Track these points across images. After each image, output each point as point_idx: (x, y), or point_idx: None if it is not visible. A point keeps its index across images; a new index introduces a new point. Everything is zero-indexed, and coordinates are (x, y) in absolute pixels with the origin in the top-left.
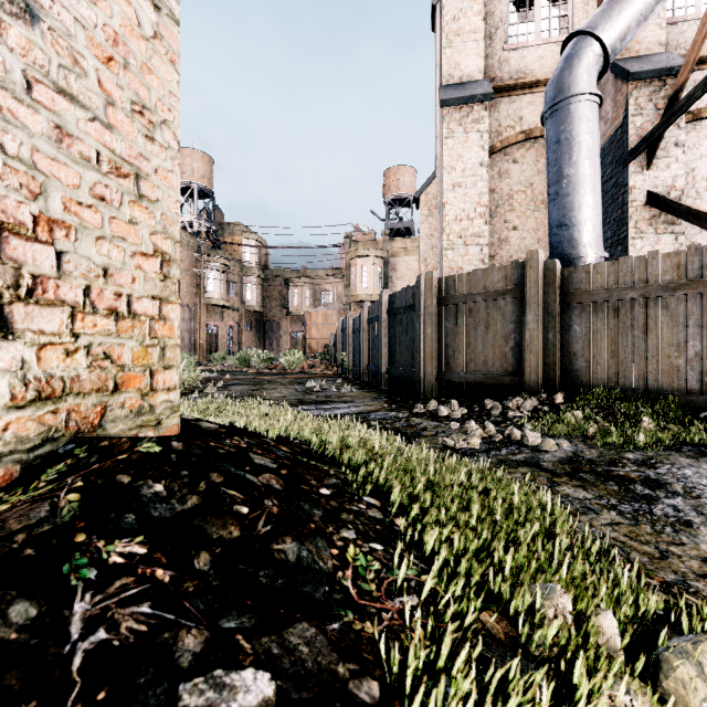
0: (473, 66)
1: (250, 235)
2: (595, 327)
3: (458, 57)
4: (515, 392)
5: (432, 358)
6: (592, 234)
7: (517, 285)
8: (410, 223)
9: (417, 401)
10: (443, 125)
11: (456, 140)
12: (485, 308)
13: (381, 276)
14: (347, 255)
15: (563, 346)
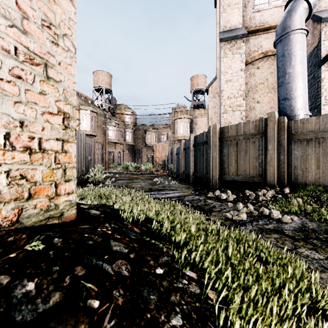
0: (236, 21)
1: (128, 110)
2: (307, 152)
3: (229, 17)
4: (261, 186)
5: (216, 168)
6: (302, 103)
7: (262, 130)
8: (203, 102)
9: (208, 190)
10: (221, 51)
11: (228, 58)
12: (245, 142)
13: (189, 127)
14: (173, 118)
15: (289, 162)
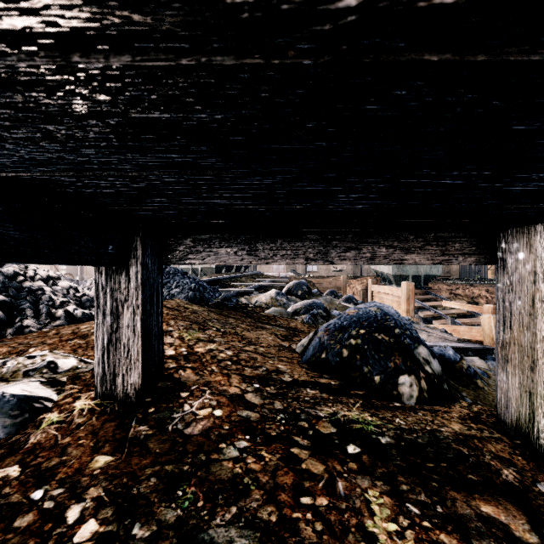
0: None
1: None
2: None
3: None
4: None
5: None
6: None
7: None
8: None
9: None
10: None
11: None
12: None
13: None
14: None
15: None
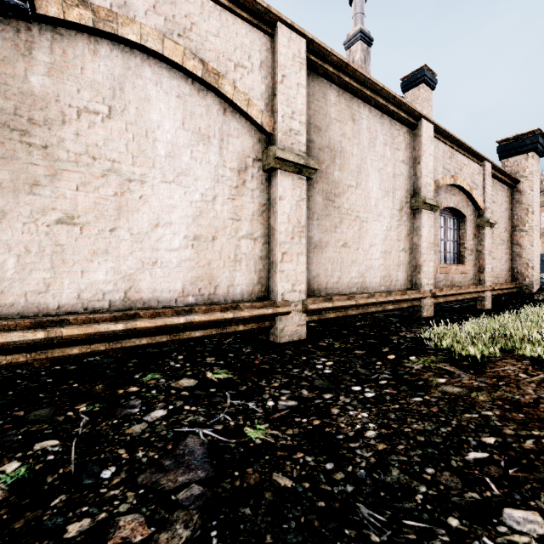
0: None
1: None
2: None
3: None
4: None
5: None
6: None
7: None
8: None
9: None
10: None
11: None
12: None
13: None
14: None
15: None
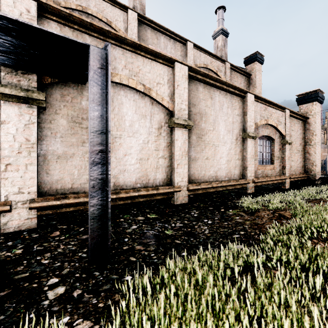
0: None
1: None
2: None
3: None
4: None
5: None
6: None
7: None
8: None
9: None
10: None
11: None
12: None
13: None
14: None
15: None
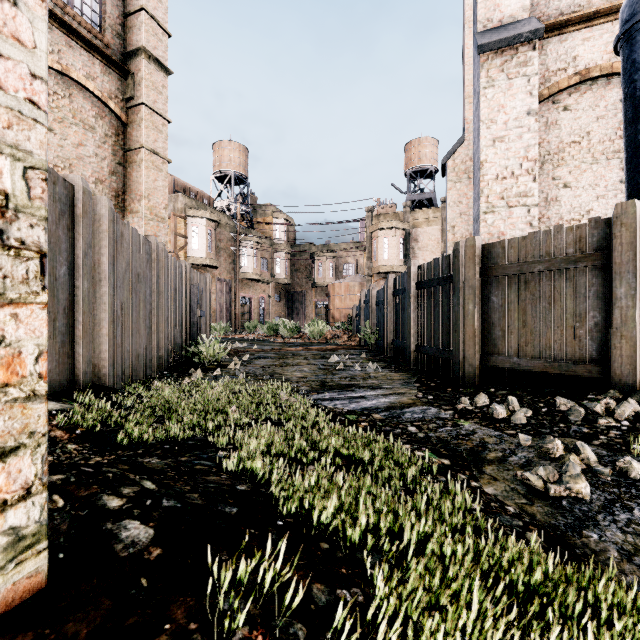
0: (516, 5)
1: (279, 215)
2: None
3: None
4: (596, 388)
5: (474, 339)
6: None
7: (598, 249)
8: (432, 194)
9: (456, 389)
10: (481, 74)
11: (497, 89)
12: (548, 280)
13: (402, 247)
14: (368, 228)
15: None
